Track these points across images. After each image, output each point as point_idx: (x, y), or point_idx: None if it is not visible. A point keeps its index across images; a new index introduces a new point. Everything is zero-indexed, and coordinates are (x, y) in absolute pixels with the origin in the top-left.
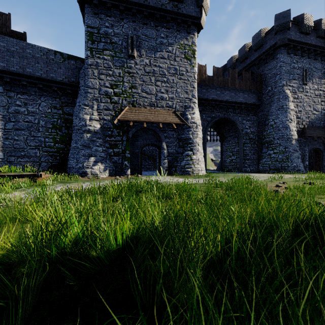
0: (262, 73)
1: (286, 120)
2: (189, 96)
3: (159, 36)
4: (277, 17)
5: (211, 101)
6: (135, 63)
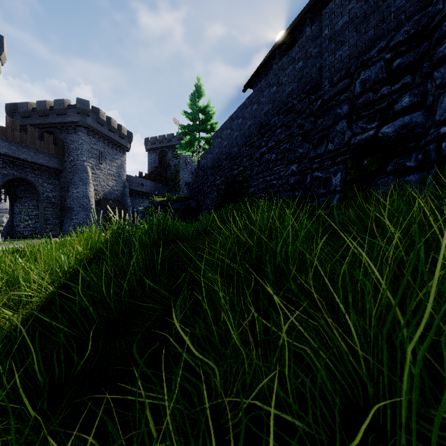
0: (65, 141)
1: (87, 191)
2: None
3: None
4: (79, 100)
5: (3, 155)
6: None
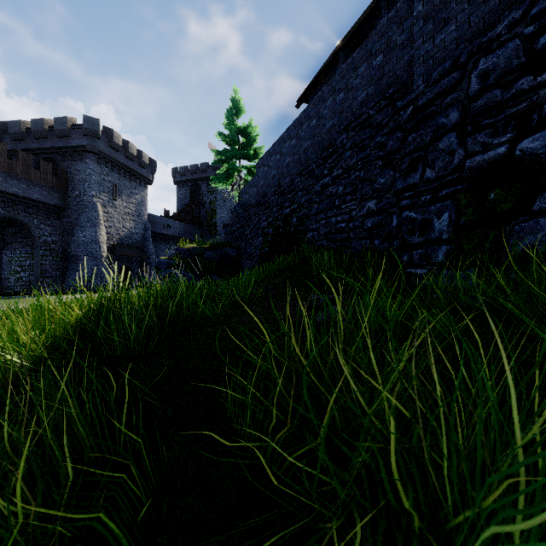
0: (68, 170)
1: (96, 235)
2: None
3: None
4: (86, 118)
5: None
6: None
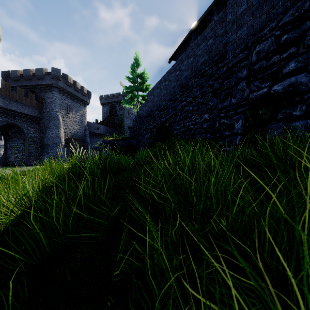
0: (43, 97)
1: (59, 133)
2: None
3: None
4: (53, 69)
5: None
6: None
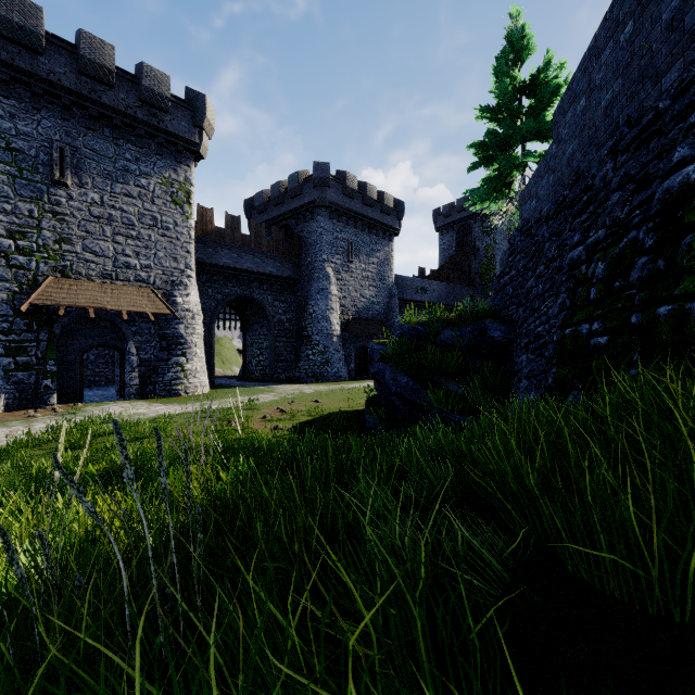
0: (301, 234)
1: (327, 310)
2: (181, 266)
3: (121, 157)
4: (315, 166)
5: (223, 268)
6: (70, 197)
